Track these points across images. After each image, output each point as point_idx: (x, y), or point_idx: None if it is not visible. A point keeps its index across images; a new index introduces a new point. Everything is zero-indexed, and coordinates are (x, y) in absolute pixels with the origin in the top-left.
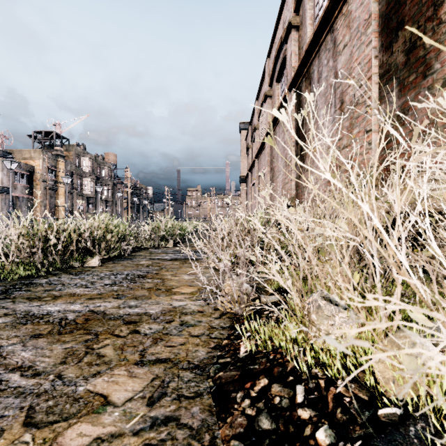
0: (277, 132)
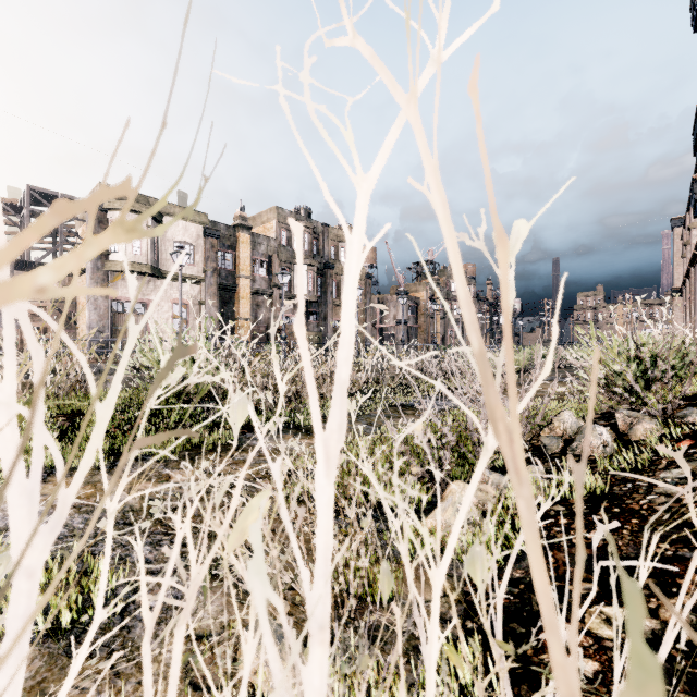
0: (695, 269)
